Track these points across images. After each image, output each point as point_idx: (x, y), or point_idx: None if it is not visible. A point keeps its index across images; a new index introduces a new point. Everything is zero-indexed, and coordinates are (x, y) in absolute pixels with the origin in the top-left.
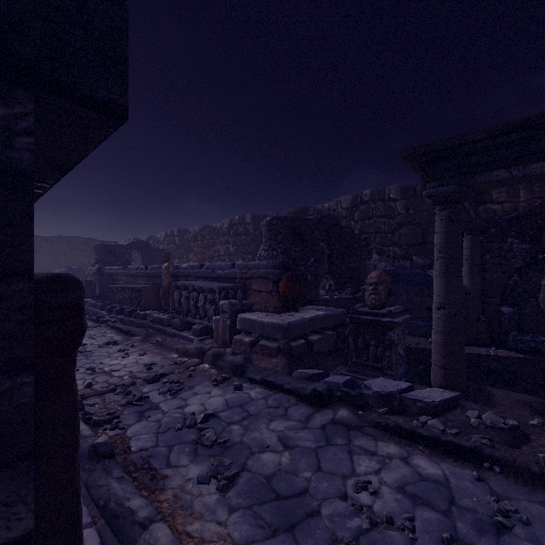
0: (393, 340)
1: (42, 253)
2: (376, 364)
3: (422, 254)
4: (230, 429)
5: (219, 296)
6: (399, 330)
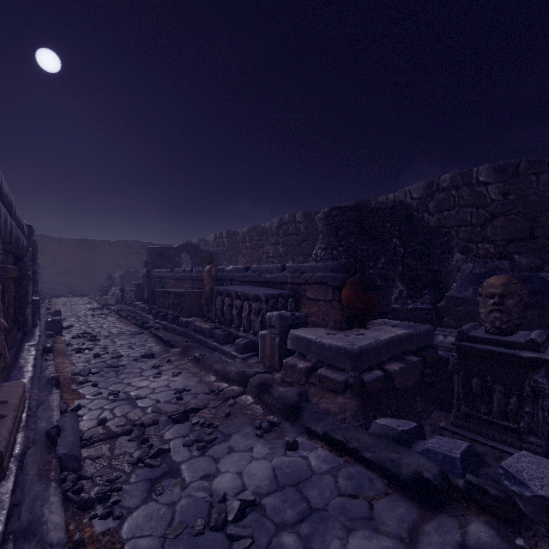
0: (542, 388)
1: (106, 257)
2: (506, 421)
3: (528, 251)
4: (279, 544)
5: (266, 306)
6: (543, 370)
